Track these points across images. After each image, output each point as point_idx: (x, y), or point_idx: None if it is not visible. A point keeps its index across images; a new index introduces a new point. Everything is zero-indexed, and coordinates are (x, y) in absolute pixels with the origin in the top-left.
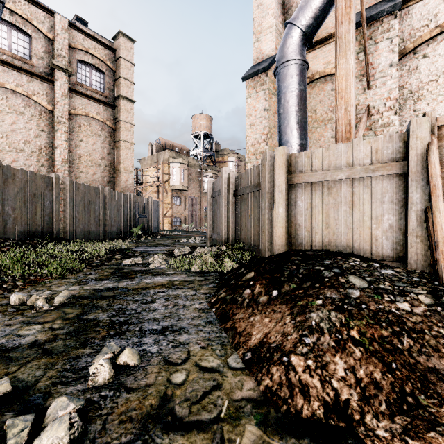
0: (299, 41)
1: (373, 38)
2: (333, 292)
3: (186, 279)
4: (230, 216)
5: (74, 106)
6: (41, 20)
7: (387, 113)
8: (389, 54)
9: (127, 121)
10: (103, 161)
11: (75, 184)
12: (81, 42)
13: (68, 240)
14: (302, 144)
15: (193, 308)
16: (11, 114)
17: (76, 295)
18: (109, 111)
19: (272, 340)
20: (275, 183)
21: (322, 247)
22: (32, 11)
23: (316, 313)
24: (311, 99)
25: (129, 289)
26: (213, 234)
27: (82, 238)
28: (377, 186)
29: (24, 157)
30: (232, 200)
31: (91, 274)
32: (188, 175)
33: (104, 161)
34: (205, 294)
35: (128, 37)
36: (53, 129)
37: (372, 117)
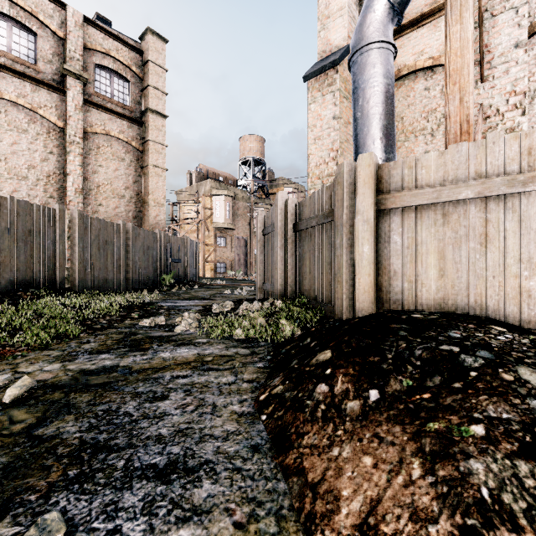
0: (384, 17)
1: (489, 9)
2: (499, 405)
3: (224, 353)
4: (288, 260)
5: (91, 122)
6: (50, 14)
7: (510, 113)
8: (513, 30)
9: (158, 140)
10: (127, 191)
11: (86, 219)
12: (100, 42)
13: (76, 291)
14: (389, 159)
15: (228, 412)
16: (11, 132)
17: (49, 381)
18: (136, 128)
19: (389, 526)
20: (358, 208)
21: (434, 306)
22: (38, 2)
23: (480, 461)
24: (397, 103)
25: (133, 371)
26: (265, 284)
27: (96, 289)
28: (531, 209)
29: (28, 186)
30: (291, 237)
31: (87, 342)
32: (235, 210)
33: (129, 191)
34: (251, 382)
35: (159, 36)
36: (64, 151)
37: (488, 120)
